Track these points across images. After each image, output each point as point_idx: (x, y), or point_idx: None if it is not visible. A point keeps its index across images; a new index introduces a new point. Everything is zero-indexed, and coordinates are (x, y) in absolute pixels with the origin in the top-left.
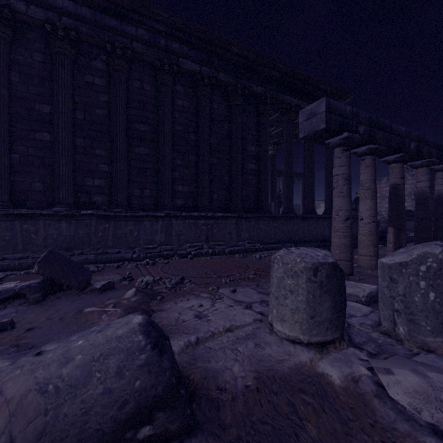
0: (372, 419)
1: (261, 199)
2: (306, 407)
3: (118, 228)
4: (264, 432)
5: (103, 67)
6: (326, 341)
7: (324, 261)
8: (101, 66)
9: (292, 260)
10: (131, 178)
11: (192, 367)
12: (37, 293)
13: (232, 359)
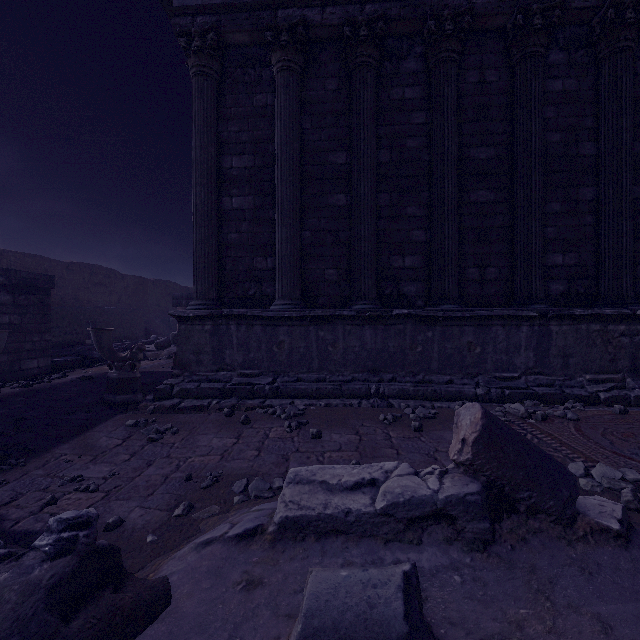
0: None
1: None
2: None
3: (446, 338)
4: None
5: (417, 67)
6: None
7: None
8: (414, 66)
9: None
10: (463, 248)
11: None
12: (480, 519)
13: None
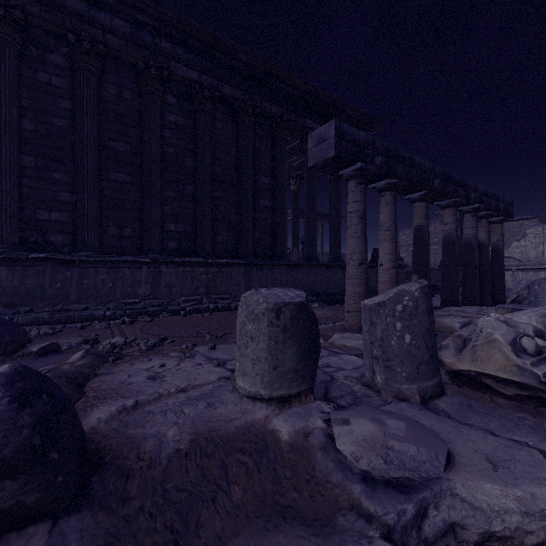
0: (308, 474)
1: (277, 243)
2: (239, 468)
3: (84, 277)
4: (176, 500)
5: (64, 63)
6: (290, 395)
7: (289, 301)
8: (61, 61)
9: (255, 301)
10: (105, 212)
11: (117, 435)
12: None
13: (171, 422)
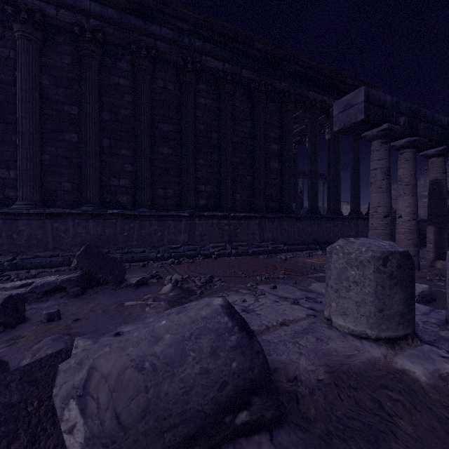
0: None
1: (285, 199)
2: (395, 404)
3: (142, 227)
4: (354, 427)
5: (128, 68)
6: (397, 337)
7: (394, 250)
8: (126, 66)
9: (356, 250)
10: (155, 178)
11: None
12: (77, 286)
13: (296, 352)
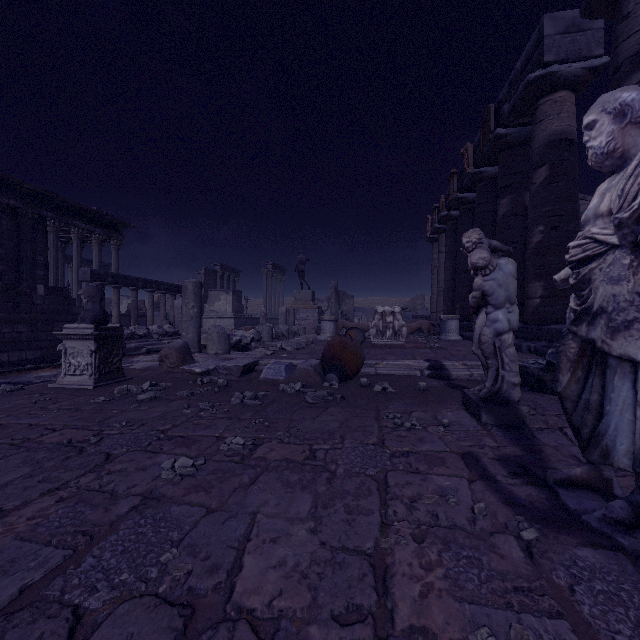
0: None
1: None
2: None
3: None
4: None
5: None
6: None
7: None
8: None
9: None
10: None
11: None
12: None
13: None
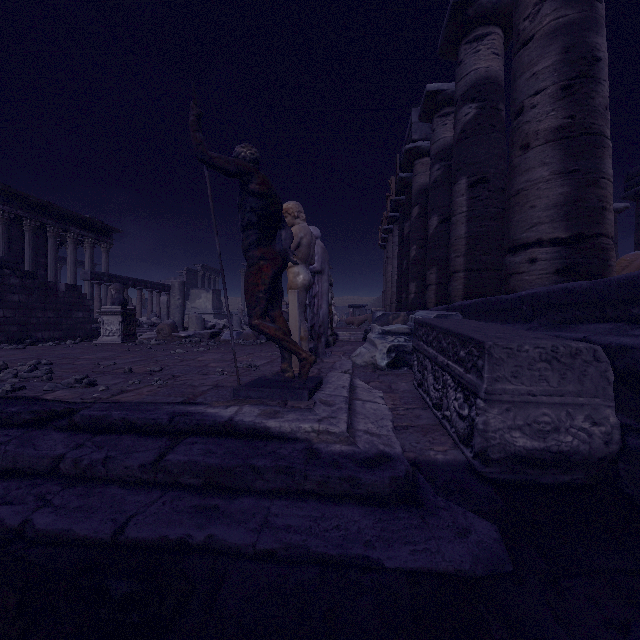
0: None
1: None
2: None
3: None
4: None
5: None
6: None
7: None
8: None
9: None
10: None
11: None
12: None
13: None
